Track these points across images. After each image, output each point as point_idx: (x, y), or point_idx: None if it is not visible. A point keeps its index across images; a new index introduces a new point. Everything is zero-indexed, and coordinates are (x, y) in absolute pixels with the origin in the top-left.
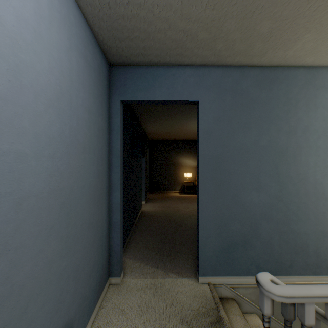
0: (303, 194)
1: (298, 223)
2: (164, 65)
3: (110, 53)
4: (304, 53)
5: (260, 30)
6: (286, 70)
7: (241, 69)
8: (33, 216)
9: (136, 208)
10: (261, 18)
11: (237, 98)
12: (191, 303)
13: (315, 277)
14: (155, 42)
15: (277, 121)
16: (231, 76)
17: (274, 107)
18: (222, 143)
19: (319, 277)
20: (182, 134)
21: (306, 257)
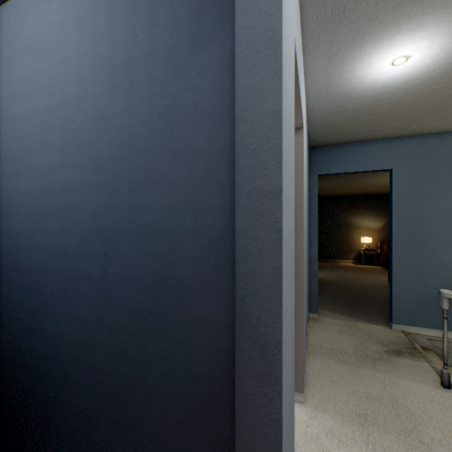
0: None
1: None
2: (357, 142)
3: (313, 142)
4: None
5: None
6: None
7: (439, 135)
8: (306, 248)
9: None
10: None
11: (434, 163)
12: (385, 337)
13: None
14: (353, 133)
15: None
16: (428, 143)
17: None
18: (417, 205)
19: None
20: (359, 188)
21: None
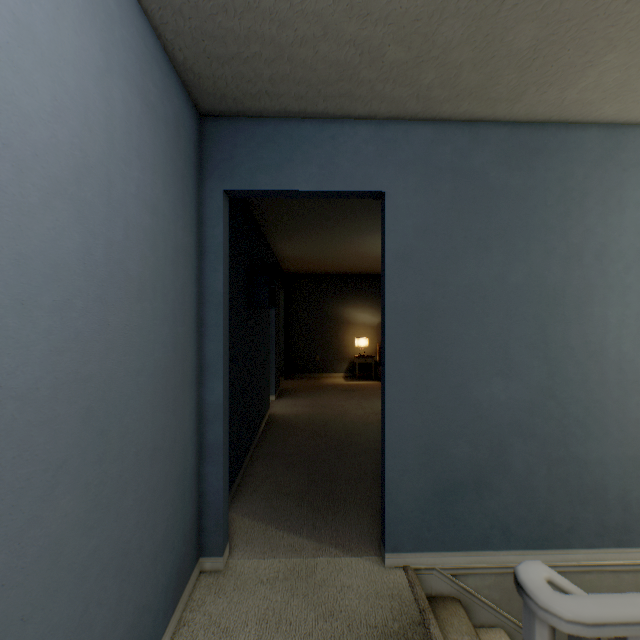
0: (597, 383)
1: (586, 441)
2: (314, 118)
3: (200, 89)
4: (601, 94)
5: (514, 43)
6: (563, 131)
7: (471, 128)
8: (10, 443)
9: (257, 409)
10: (517, 17)
11: (463, 187)
12: (370, 612)
13: (620, 550)
14: (294, 66)
15: (544, 234)
16: (452, 141)
17: (539, 207)
18: (432, 279)
19: (627, 550)
20: (350, 261)
21: (603, 511)
